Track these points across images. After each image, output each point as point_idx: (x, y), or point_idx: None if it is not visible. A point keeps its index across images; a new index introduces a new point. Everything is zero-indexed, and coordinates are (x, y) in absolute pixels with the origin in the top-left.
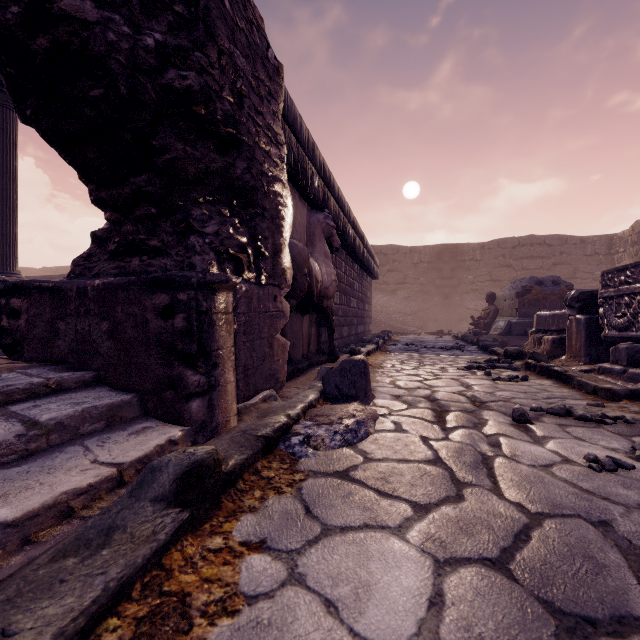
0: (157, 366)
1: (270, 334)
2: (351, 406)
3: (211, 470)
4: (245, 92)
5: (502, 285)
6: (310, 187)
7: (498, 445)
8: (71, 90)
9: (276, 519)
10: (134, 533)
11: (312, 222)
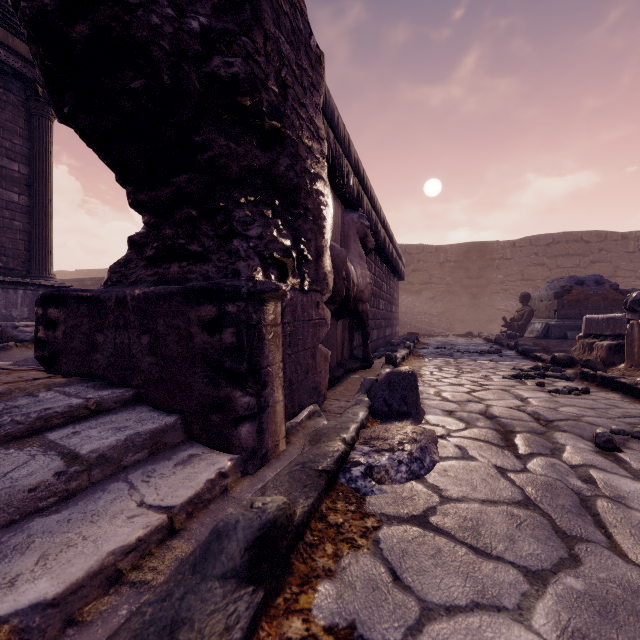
0: (202, 385)
1: (313, 344)
2: (408, 427)
3: (284, 530)
4: (289, 82)
5: (535, 284)
6: (346, 185)
7: (592, 481)
8: (111, 82)
9: (359, 589)
10: (203, 629)
11: (346, 222)
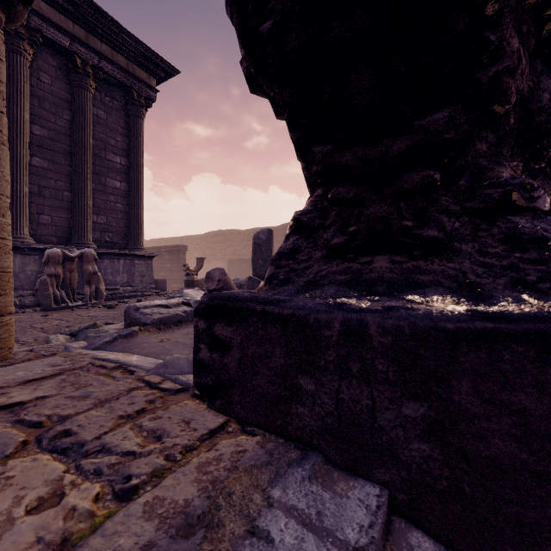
0: None
1: None
2: None
3: None
4: None
5: None
6: None
7: None
8: None
9: None
10: None
11: None
